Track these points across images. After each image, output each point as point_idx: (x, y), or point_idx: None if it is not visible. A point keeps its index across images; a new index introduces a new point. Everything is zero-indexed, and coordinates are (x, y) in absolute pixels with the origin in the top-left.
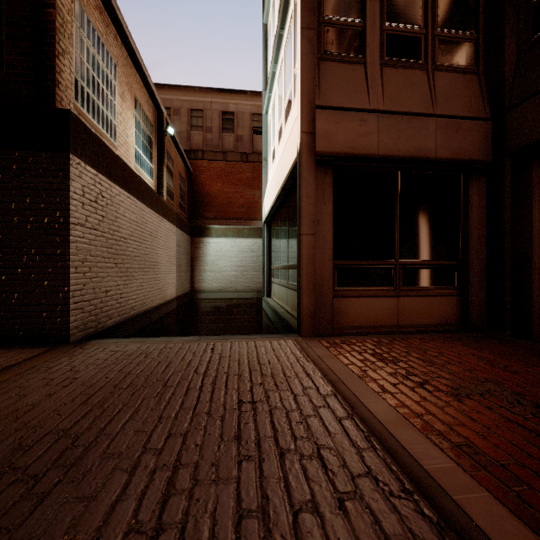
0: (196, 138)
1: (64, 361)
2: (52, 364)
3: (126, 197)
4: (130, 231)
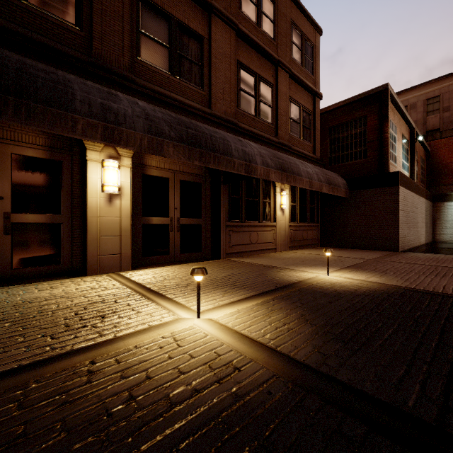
0: (431, 121)
1: (407, 254)
2: (404, 254)
3: (408, 193)
4: (409, 208)
